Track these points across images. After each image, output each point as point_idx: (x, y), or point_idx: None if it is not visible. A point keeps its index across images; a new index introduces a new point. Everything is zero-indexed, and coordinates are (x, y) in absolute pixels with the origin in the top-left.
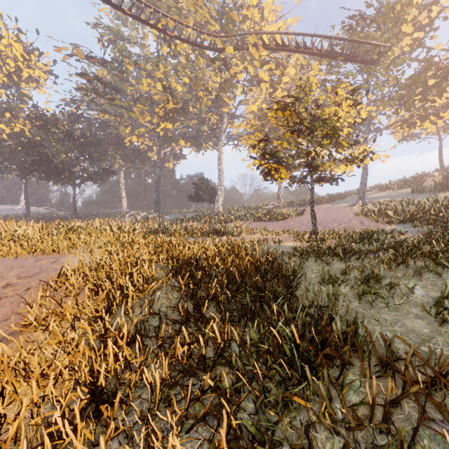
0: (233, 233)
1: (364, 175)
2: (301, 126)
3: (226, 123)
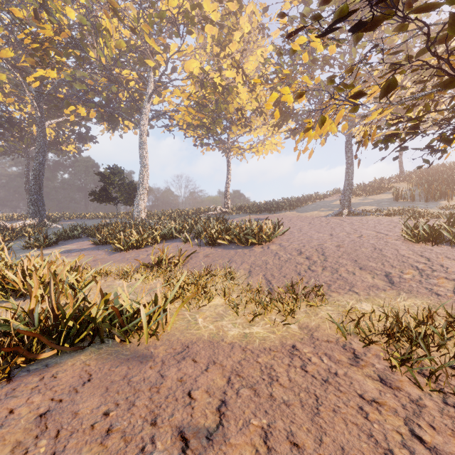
0: (139, 328)
1: (350, 173)
2: (259, 103)
3: (152, 88)
